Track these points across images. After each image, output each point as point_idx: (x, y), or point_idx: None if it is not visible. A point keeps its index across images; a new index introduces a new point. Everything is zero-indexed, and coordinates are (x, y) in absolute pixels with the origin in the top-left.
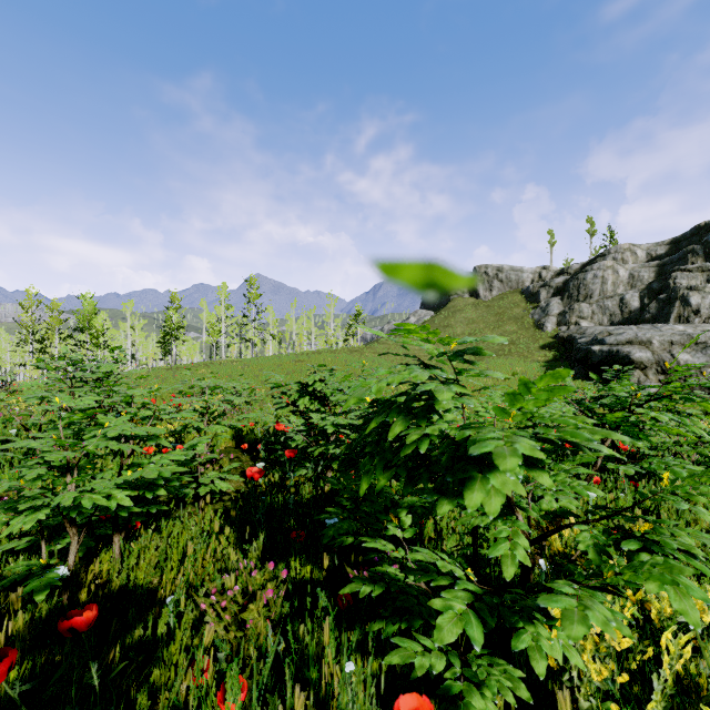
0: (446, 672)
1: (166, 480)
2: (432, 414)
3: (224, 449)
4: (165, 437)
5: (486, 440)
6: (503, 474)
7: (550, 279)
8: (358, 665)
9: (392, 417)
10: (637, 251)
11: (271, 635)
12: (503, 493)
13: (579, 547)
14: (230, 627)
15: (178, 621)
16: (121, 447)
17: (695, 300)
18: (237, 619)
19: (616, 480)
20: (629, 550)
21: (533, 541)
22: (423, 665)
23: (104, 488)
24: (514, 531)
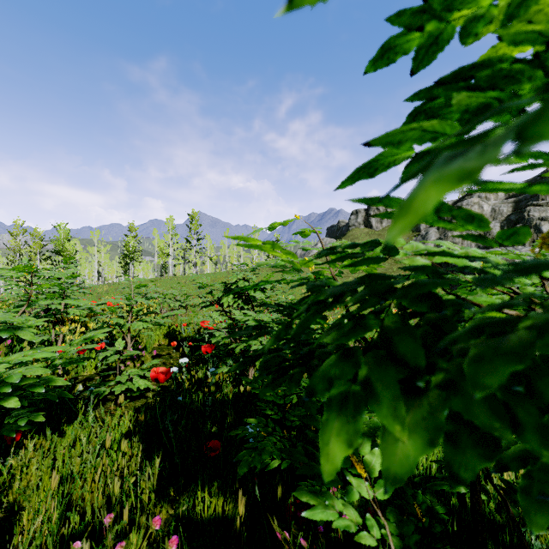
0: None
1: (29, 386)
2: None
3: (158, 347)
4: None
5: None
6: None
7: None
8: None
9: None
10: None
11: None
12: None
13: None
14: None
15: None
16: None
17: (545, 228)
18: None
19: None
20: None
21: None
22: None
23: None
24: None
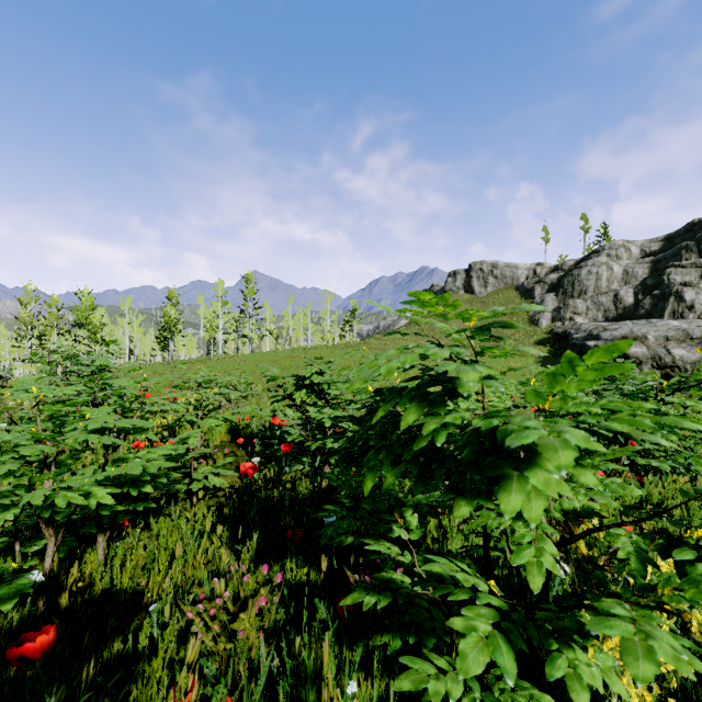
0: (464, 698)
1: (153, 476)
2: (451, 400)
3: (219, 444)
4: (160, 432)
5: (524, 430)
6: (544, 471)
7: (545, 275)
8: (361, 683)
9: (403, 404)
10: (631, 247)
11: (264, 646)
12: (544, 494)
13: (619, 555)
14: (219, 638)
15: (164, 628)
16: (102, 441)
17: (689, 295)
18: (228, 629)
19: (619, 476)
20: (677, 559)
21: (557, 546)
22: (438, 691)
23: (84, 485)
24: (538, 535)
